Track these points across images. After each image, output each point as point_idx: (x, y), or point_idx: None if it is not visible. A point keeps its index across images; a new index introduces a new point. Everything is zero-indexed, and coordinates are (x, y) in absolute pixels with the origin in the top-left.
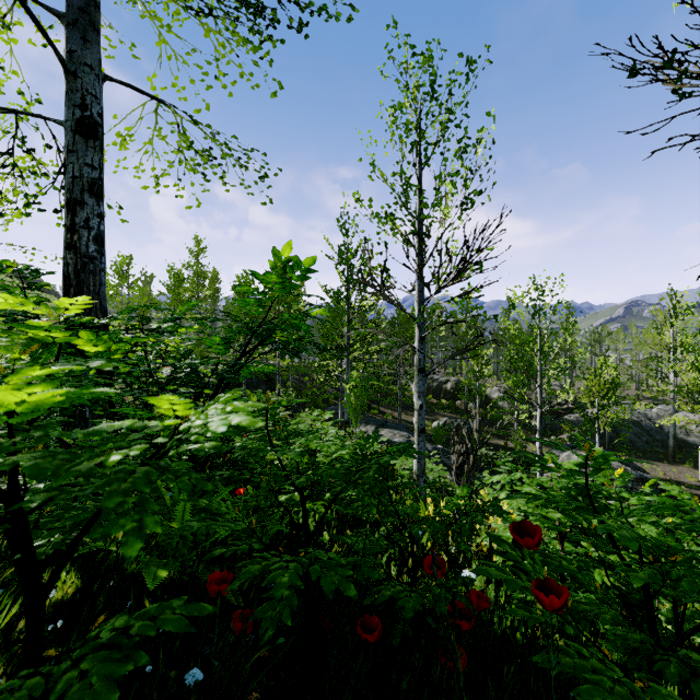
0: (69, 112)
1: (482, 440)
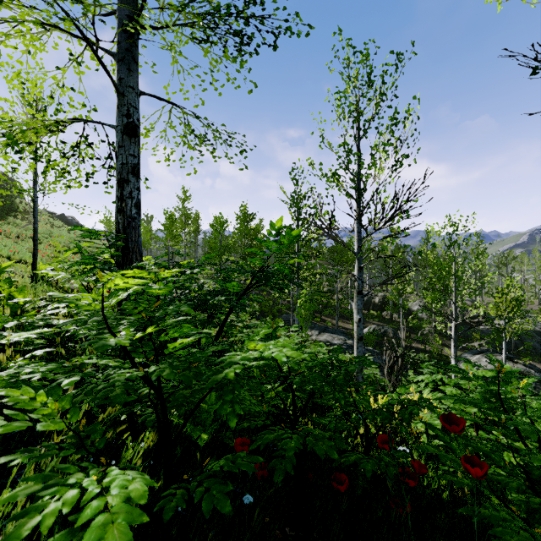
0: (119, 120)
1: (409, 347)
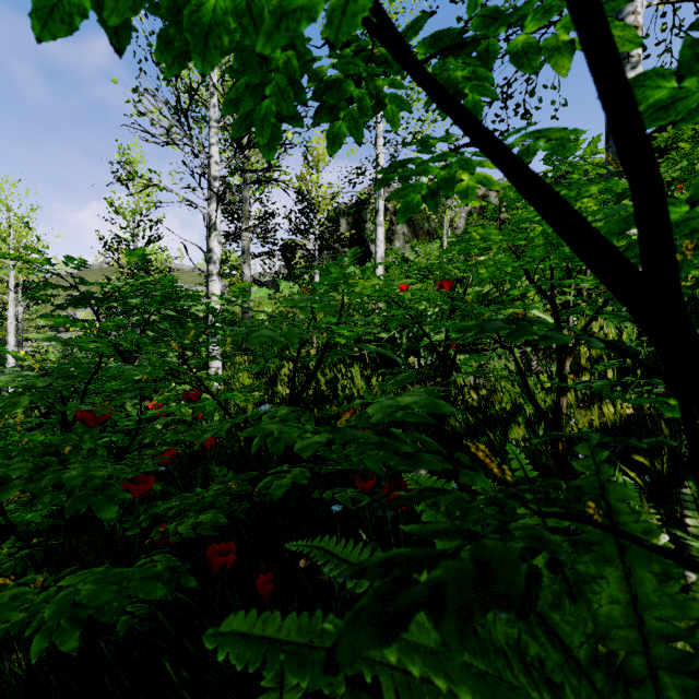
0: None
1: None
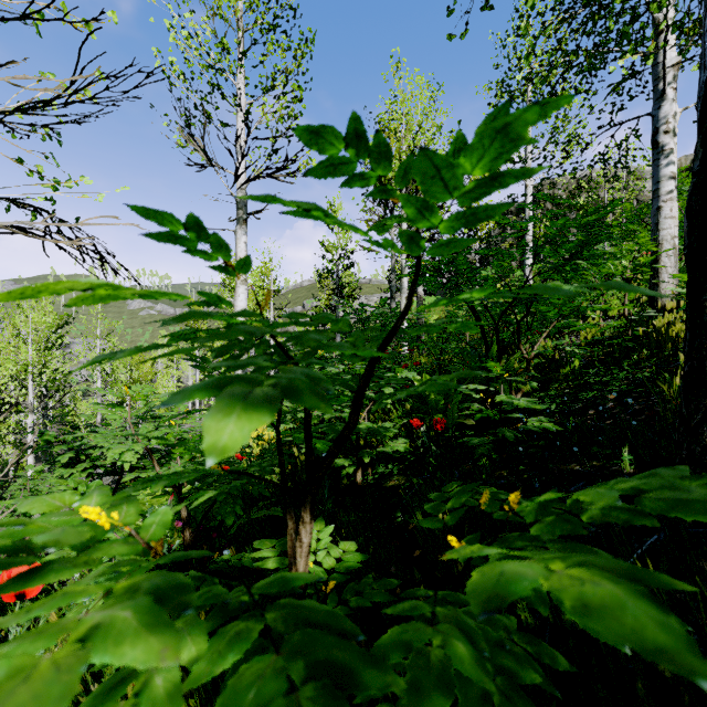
0: None
1: None
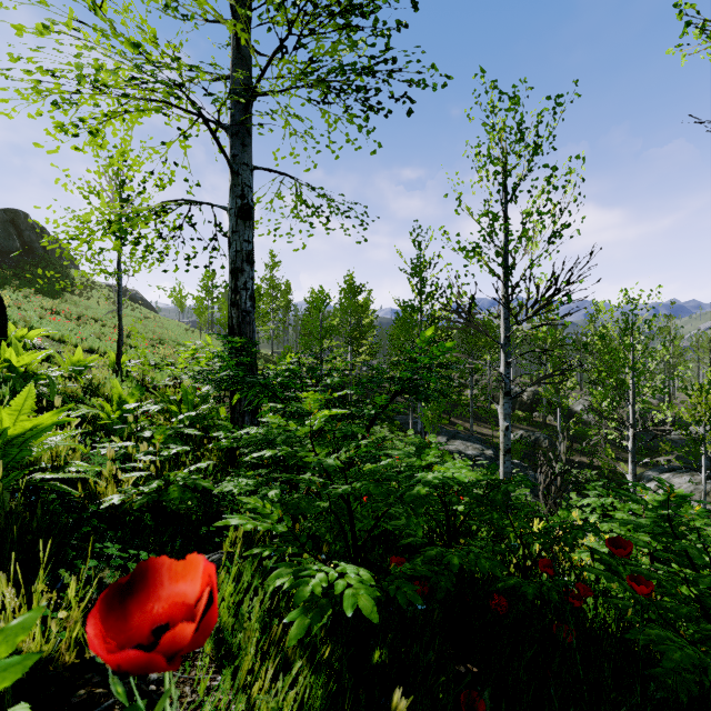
0: (233, 202)
1: (570, 463)
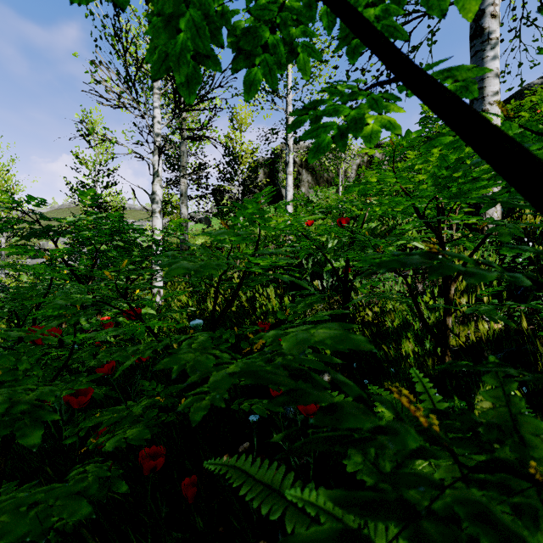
0: None
1: None
